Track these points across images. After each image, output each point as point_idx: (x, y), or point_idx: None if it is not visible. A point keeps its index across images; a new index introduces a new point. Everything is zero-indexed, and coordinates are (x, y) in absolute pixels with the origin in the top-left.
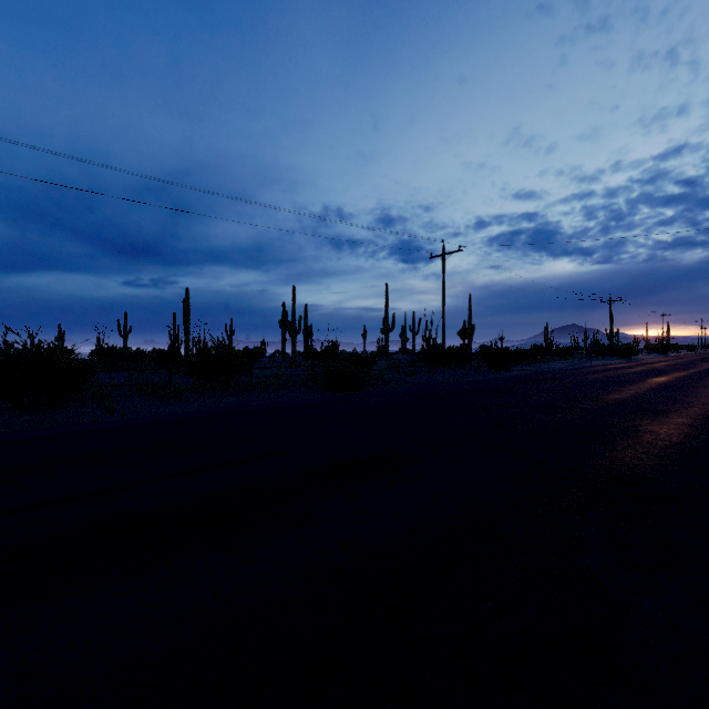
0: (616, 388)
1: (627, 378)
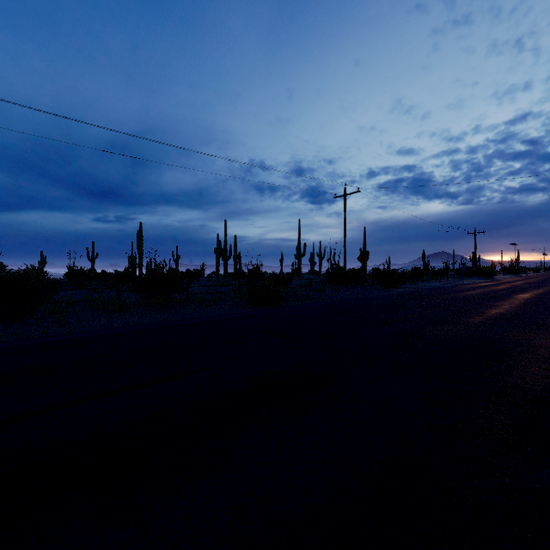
0: (492, 303)
1: (497, 294)
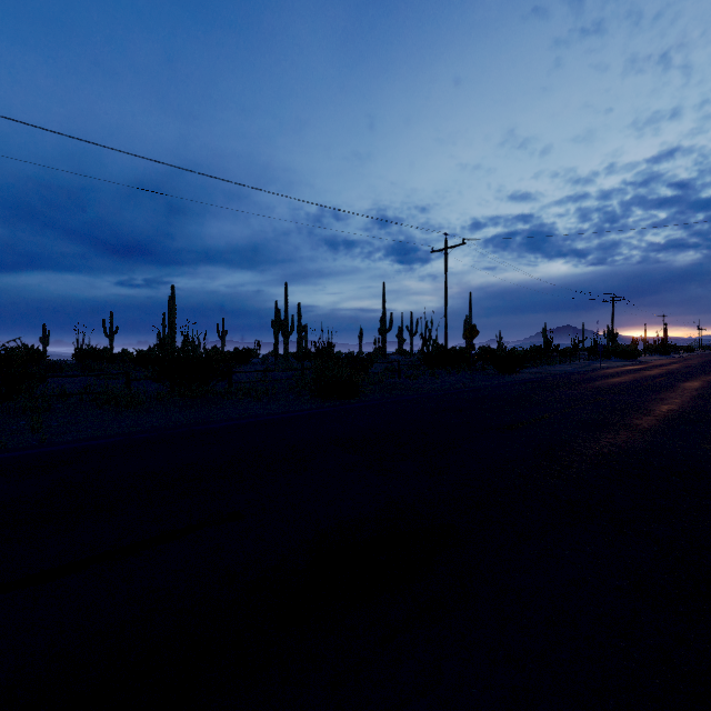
0: (654, 395)
1: (655, 382)
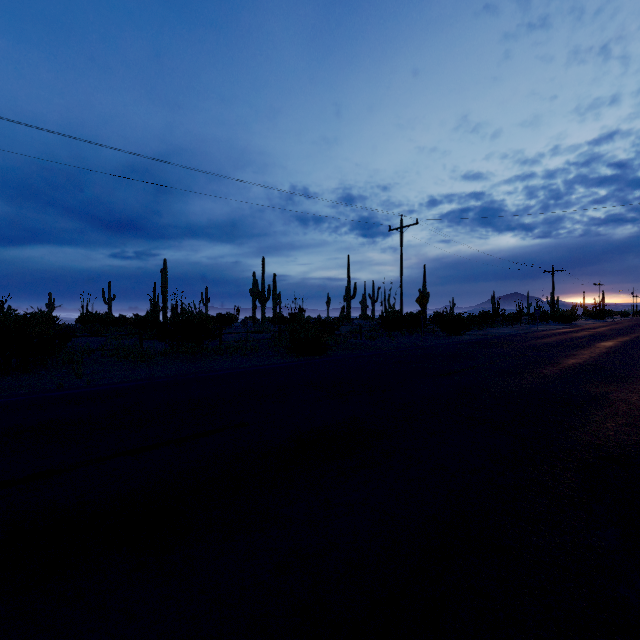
0: (569, 352)
1: (576, 342)
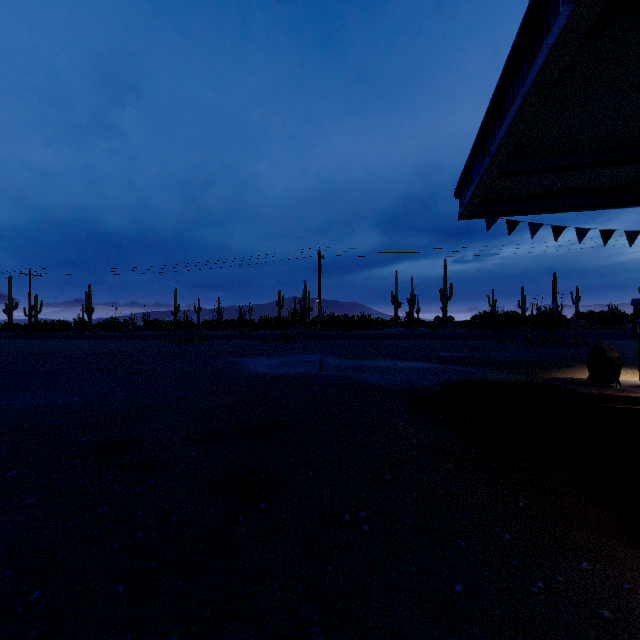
0: None
1: None
